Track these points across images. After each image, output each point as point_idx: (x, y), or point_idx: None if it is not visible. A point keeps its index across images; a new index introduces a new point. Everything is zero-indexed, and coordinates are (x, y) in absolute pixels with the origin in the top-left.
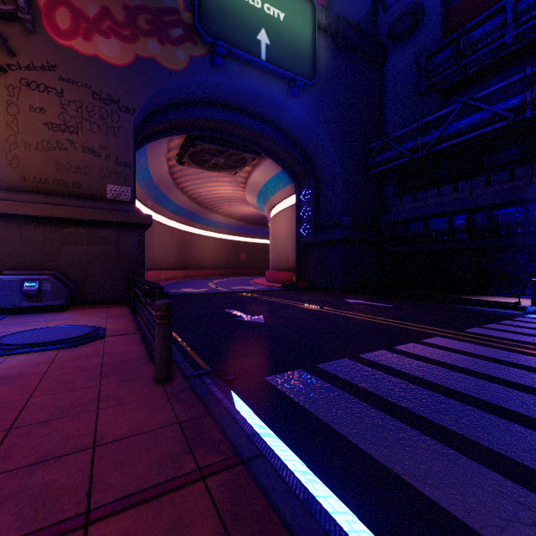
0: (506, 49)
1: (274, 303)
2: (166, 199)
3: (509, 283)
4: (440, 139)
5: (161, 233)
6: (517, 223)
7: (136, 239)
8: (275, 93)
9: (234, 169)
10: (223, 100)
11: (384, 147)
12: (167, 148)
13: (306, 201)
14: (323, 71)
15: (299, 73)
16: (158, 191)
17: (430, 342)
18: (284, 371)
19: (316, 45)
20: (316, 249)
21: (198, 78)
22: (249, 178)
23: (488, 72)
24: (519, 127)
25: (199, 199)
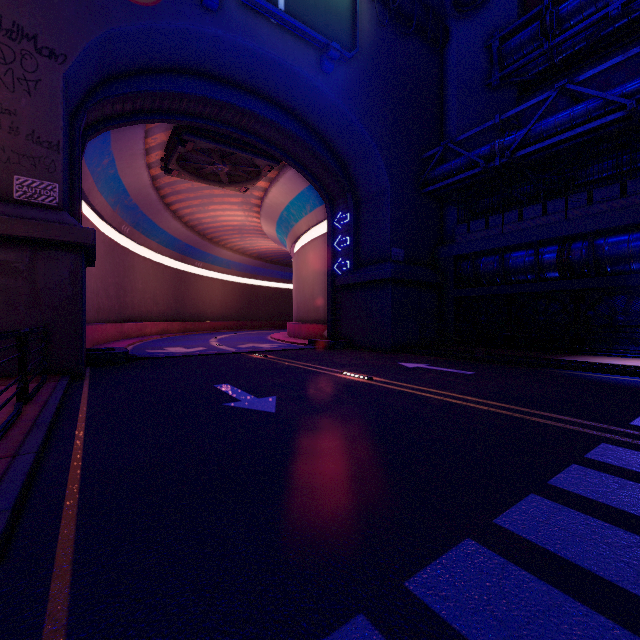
0: (606, 27)
1: (296, 371)
2: (152, 226)
3: (638, 338)
4: (525, 141)
5: (146, 271)
6: (632, 255)
7: (67, 269)
8: (300, 64)
9: (244, 184)
10: (222, 71)
11: (445, 158)
12: (143, 146)
13: (341, 228)
14: (366, 44)
15: (333, 38)
16: (139, 213)
17: (609, 463)
18: (310, 636)
19: (358, 3)
20: (355, 293)
21: (180, 23)
22: (266, 198)
23: (580, 61)
24: (636, 123)
25: (200, 228)
